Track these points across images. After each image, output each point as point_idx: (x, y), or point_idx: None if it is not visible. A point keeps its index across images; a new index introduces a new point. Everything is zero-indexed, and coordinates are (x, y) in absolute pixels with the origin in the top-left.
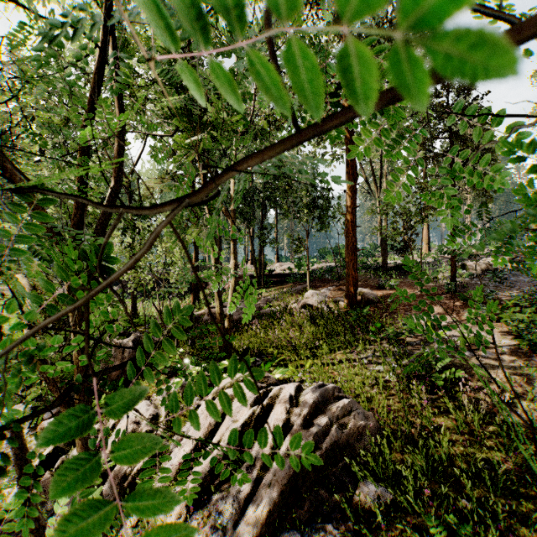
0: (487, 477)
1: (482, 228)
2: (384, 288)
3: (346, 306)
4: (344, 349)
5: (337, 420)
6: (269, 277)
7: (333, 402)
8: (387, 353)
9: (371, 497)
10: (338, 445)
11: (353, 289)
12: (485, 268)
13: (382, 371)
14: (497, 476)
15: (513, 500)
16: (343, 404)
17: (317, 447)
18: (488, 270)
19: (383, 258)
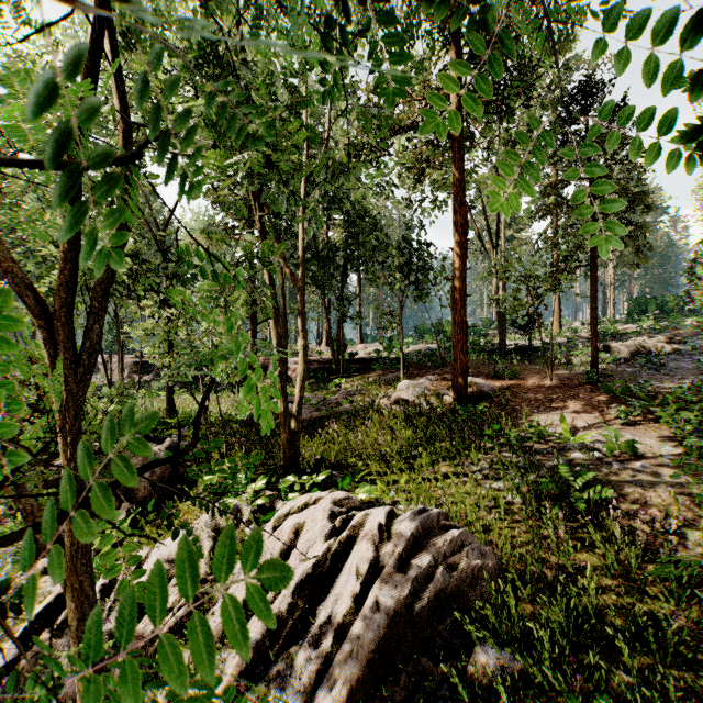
0: (651, 639)
1: (630, 299)
2: (503, 377)
3: (452, 401)
4: (451, 459)
5: (444, 559)
6: (350, 362)
7: (438, 534)
8: (508, 465)
9: (491, 667)
10: (446, 595)
11: (462, 378)
12: (635, 350)
13: (502, 489)
14: (665, 636)
15: (689, 671)
16: (452, 537)
17: (417, 597)
18: (639, 354)
19: (500, 338)
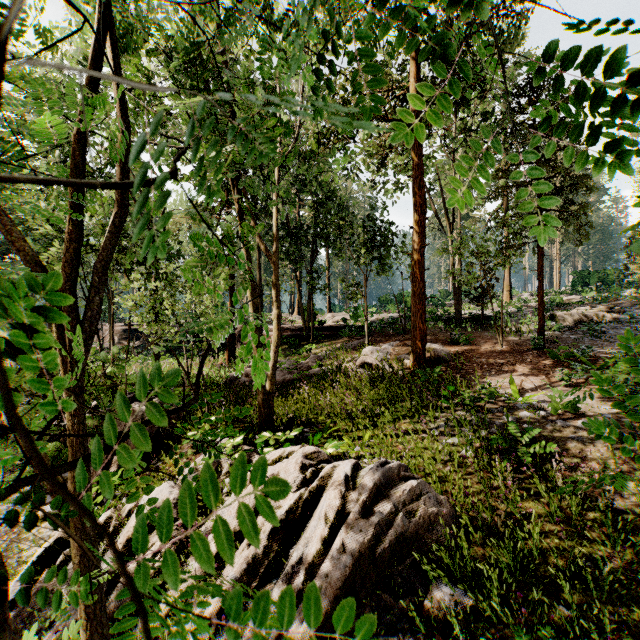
0: (589, 578)
1: (574, 272)
2: (458, 343)
3: (412, 365)
4: (410, 417)
5: (404, 506)
6: (320, 330)
7: (398, 484)
8: (462, 422)
9: (446, 603)
10: (405, 538)
11: (421, 344)
12: (578, 319)
13: (456, 444)
14: (602, 575)
15: (623, 606)
16: (411, 487)
17: (379, 540)
18: (582, 322)
19: (456, 308)
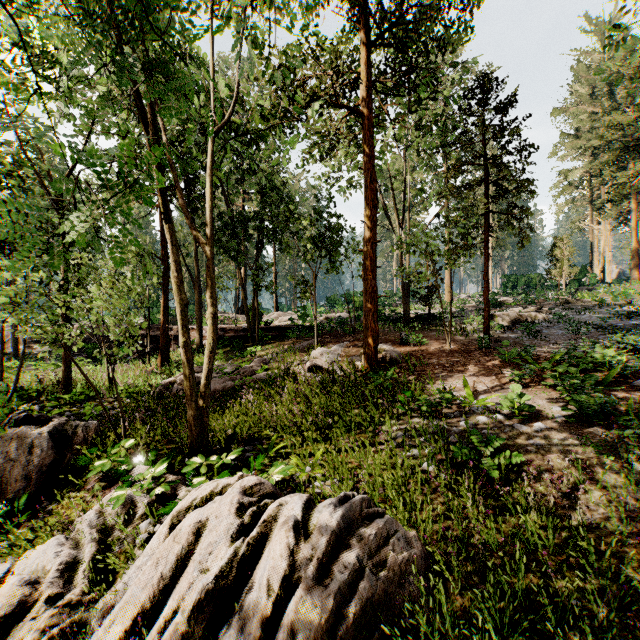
0: (587, 629)
1: (504, 276)
2: (408, 343)
3: (364, 368)
4: (365, 427)
5: (369, 557)
6: (266, 331)
7: (362, 526)
8: (421, 431)
9: None
10: (373, 604)
11: (373, 345)
12: (515, 319)
13: (416, 456)
14: (597, 620)
15: None
16: (377, 529)
17: (340, 613)
18: (519, 322)
19: (404, 308)
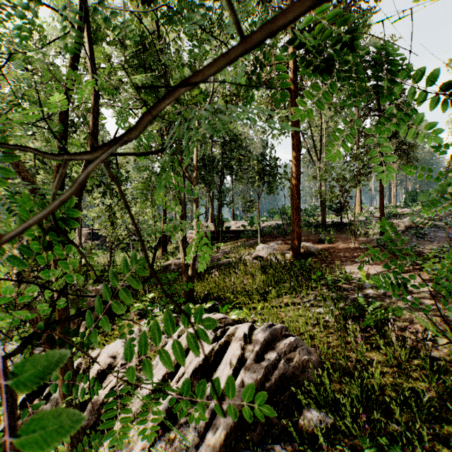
0: (413, 404)
1: (406, 192)
2: (323, 242)
3: (291, 258)
4: (290, 294)
5: (285, 355)
6: (226, 233)
7: (281, 339)
8: (326, 297)
9: (314, 422)
10: (285, 377)
11: (297, 243)
12: (408, 225)
13: (322, 312)
14: (422, 403)
15: (436, 424)
16: (290, 342)
17: (268, 378)
18: (411, 227)
19: (322, 217)
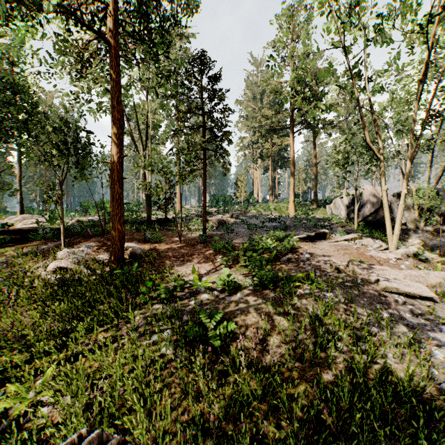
0: None
1: (212, 195)
2: (150, 241)
3: (111, 264)
4: (109, 322)
5: None
6: (3, 234)
7: None
8: (161, 318)
9: None
10: None
11: (120, 244)
12: (220, 222)
13: (156, 342)
14: None
15: None
16: None
17: None
18: (222, 224)
19: (147, 213)
